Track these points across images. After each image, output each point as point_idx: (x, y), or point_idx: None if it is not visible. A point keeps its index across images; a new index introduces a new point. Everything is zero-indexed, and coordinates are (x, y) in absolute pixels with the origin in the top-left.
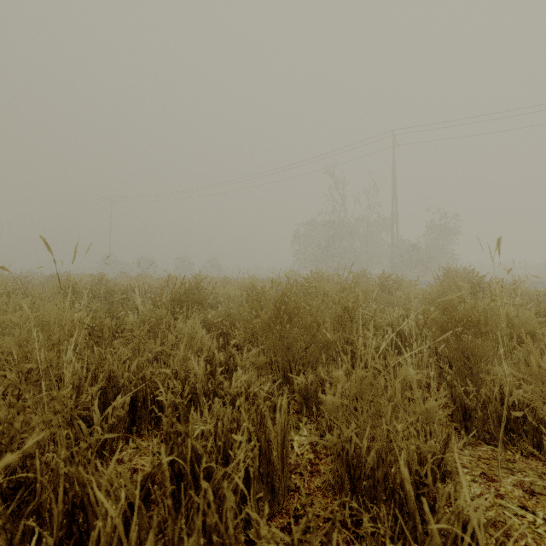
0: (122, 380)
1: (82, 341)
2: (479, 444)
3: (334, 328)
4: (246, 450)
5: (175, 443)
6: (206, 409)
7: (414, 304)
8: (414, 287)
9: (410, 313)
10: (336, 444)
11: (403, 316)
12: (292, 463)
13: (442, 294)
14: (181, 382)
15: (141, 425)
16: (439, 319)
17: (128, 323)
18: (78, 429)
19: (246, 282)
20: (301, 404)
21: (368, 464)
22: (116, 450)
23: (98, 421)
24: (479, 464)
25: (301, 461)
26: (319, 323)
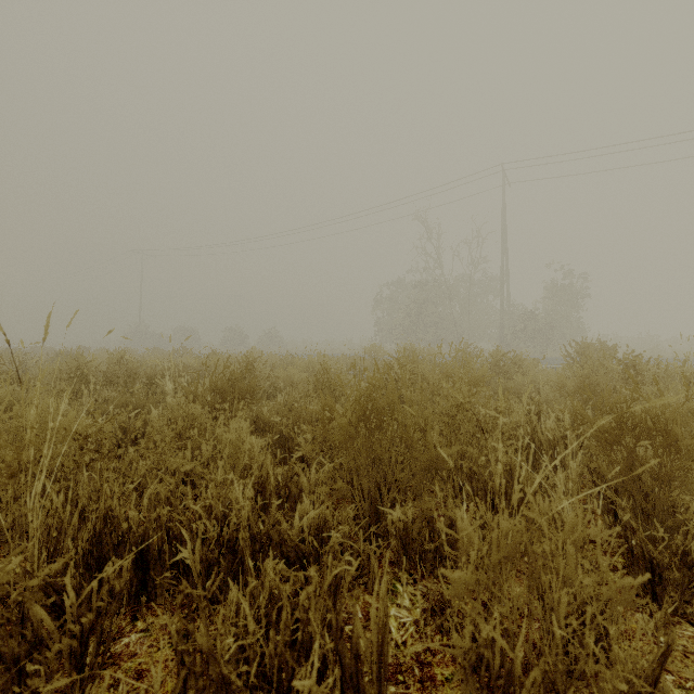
0: (125, 523)
1: (72, 457)
2: (679, 623)
3: (445, 435)
4: (319, 677)
5: (191, 671)
6: (248, 610)
7: (544, 394)
8: (538, 368)
9: (544, 408)
10: (468, 649)
11: (534, 411)
12: (389, 662)
13: (585, 381)
14: (218, 521)
15: (155, 589)
16: (603, 424)
17: (150, 423)
18: (38, 623)
19: (314, 362)
20: (398, 553)
21: (526, 692)
22: (109, 642)
23: (73, 607)
24: (689, 665)
25: (404, 657)
26: (421, 427)
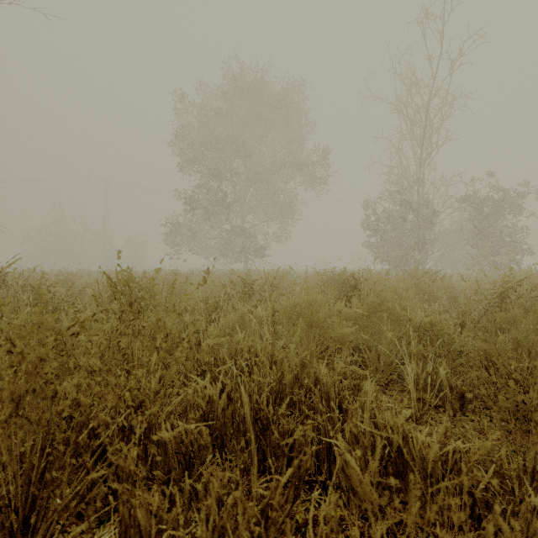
0: None
1: None
2: None
3: None
4: None
5: None
6: None
7: None
8: None
9: None
10: None
11: None
12: None
13: None
14: None
15: None
16: None
17: None
18: None
19: None
20: None
21: None
22: None
23: None
24: None
25: None
26: None
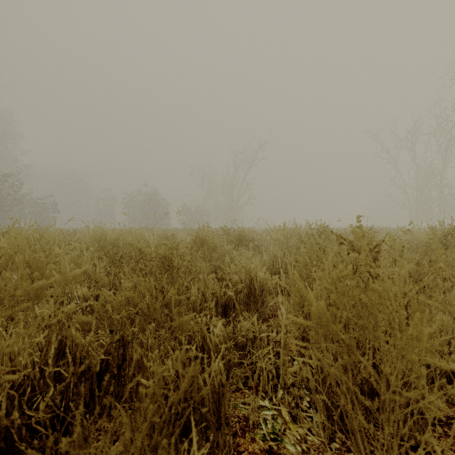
0: None
1: None
2: None
3: None
4: None
5: None
6: None
7: None
8: None
9: None
10: None
11: None
12: None
13: None
14: None
15: None
16: None
17: None
18: None
19: None
20: None
21: None
22: None
23: None
24: None
25: None
26: None
